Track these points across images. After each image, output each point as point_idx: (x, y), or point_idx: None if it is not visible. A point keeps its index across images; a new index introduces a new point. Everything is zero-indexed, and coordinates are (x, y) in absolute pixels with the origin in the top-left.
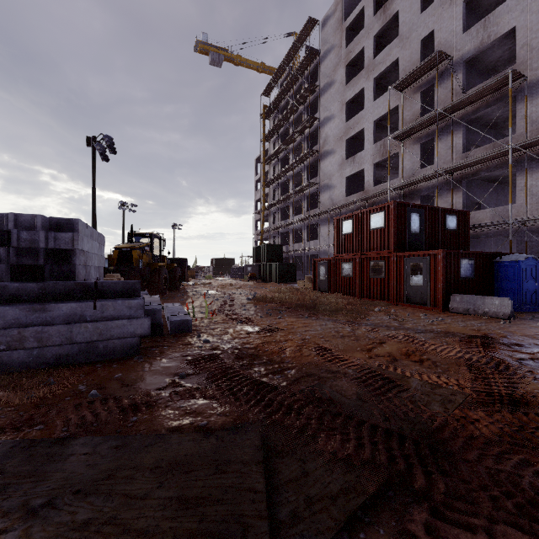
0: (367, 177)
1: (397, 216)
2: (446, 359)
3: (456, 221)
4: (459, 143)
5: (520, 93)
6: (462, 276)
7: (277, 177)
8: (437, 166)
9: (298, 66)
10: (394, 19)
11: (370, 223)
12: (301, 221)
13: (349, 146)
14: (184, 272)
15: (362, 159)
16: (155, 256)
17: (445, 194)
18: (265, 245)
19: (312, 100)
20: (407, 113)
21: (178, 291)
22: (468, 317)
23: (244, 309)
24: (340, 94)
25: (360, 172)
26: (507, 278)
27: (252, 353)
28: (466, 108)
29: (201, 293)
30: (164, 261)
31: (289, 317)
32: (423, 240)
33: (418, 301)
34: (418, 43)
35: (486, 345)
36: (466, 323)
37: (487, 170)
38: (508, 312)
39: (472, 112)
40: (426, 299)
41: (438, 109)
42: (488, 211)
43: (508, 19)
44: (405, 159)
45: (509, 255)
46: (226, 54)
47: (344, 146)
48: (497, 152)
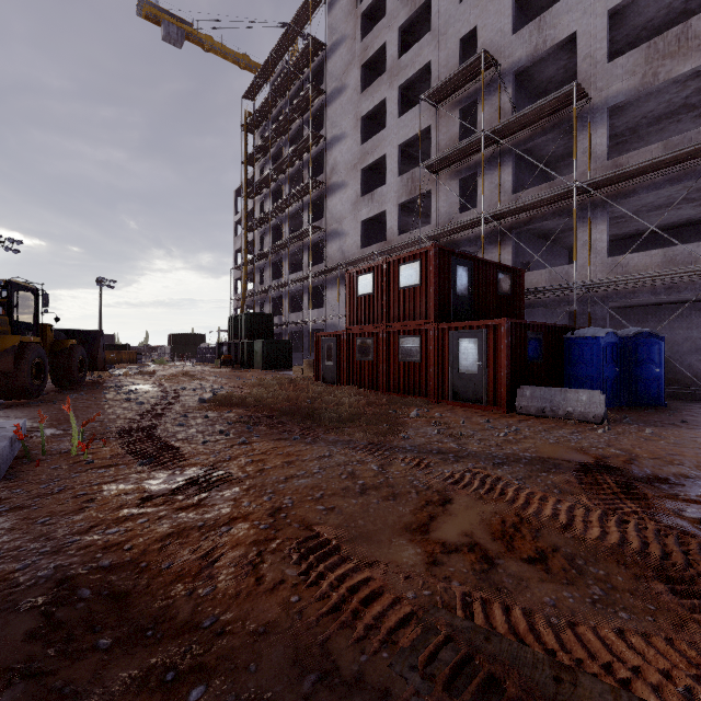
0: (390, 222)
1: (438, 269)
2: (587, 542)
3: (511, 282)
4: (508, 181)
5: (581, 118)
6: (530, 359)
7: (266, 217)
8: (483, 208)
9: (296, 58)
10: (425, 9)
11: (399, 279)
12: (301, 282)
13: (365, 179)
14: (95, 354)
15: (384, 197)
16: (24, 324)
17: (490, 249)
18: (247, 314)
19: (315, 111)
20: (442, 136)
21: (80, 388)
22: (548, 423)
23: (180, 424)
24: (354, 105)
25: (380, 215)
26: (582, 361)
27: (112, 588)
28: (518, 134)
29: (122, 390)
30: (46, 334)
31: (261, 440)
32: (471, 306)
33: (471, 398)
34: (456, 42)
35: (630, 492)
36: (556, 436)
37: (542, 218)
38: (601, 412)
39: (524, 140)
40: (482, 394)
41: (484, 130)
42: (543, 273)
43: (567, 21)
44: (440, 199)
45: (583, 329)
46: (190, 30)
47: (359, 178)
48: (558, 192)
